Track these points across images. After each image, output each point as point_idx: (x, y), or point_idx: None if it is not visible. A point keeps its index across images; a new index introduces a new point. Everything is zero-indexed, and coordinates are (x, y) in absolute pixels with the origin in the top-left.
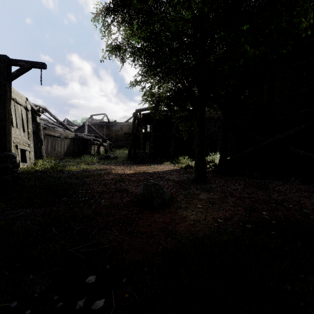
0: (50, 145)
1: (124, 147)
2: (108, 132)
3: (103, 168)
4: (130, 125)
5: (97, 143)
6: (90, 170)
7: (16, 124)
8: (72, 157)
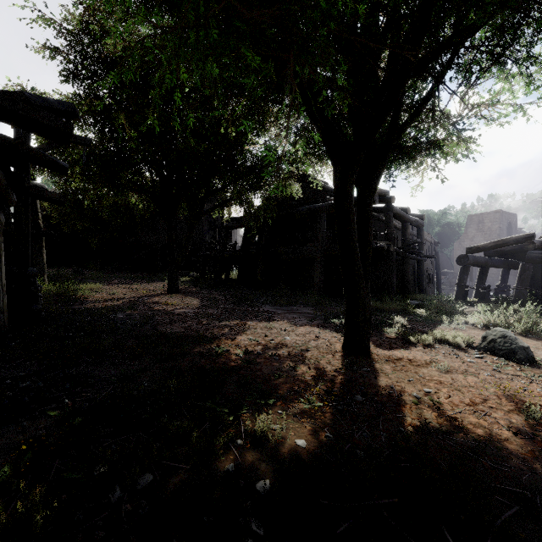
0: None
1: None
2: None
3: None
4: None
5: None
6: None
7: None
8: None
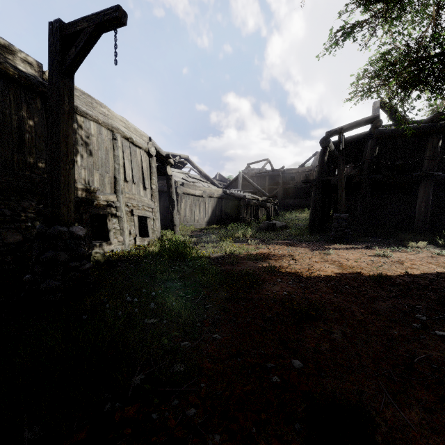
0: (189, 209)
1: (298, 208)
2: (271, 186)
3: (262, 253)
4: (308, 172)
5: (255, 204)
6: (235, 258)
7: (133, 177)
8: (218, 226)
